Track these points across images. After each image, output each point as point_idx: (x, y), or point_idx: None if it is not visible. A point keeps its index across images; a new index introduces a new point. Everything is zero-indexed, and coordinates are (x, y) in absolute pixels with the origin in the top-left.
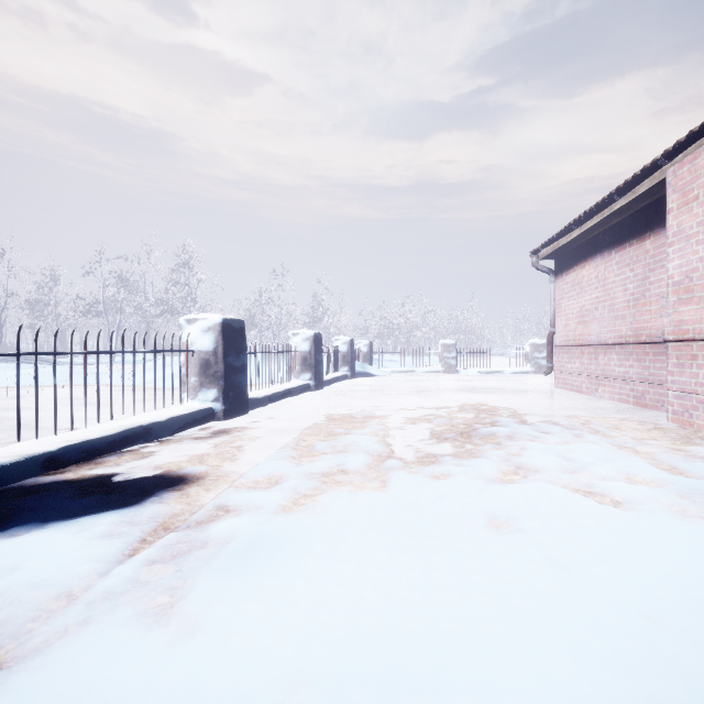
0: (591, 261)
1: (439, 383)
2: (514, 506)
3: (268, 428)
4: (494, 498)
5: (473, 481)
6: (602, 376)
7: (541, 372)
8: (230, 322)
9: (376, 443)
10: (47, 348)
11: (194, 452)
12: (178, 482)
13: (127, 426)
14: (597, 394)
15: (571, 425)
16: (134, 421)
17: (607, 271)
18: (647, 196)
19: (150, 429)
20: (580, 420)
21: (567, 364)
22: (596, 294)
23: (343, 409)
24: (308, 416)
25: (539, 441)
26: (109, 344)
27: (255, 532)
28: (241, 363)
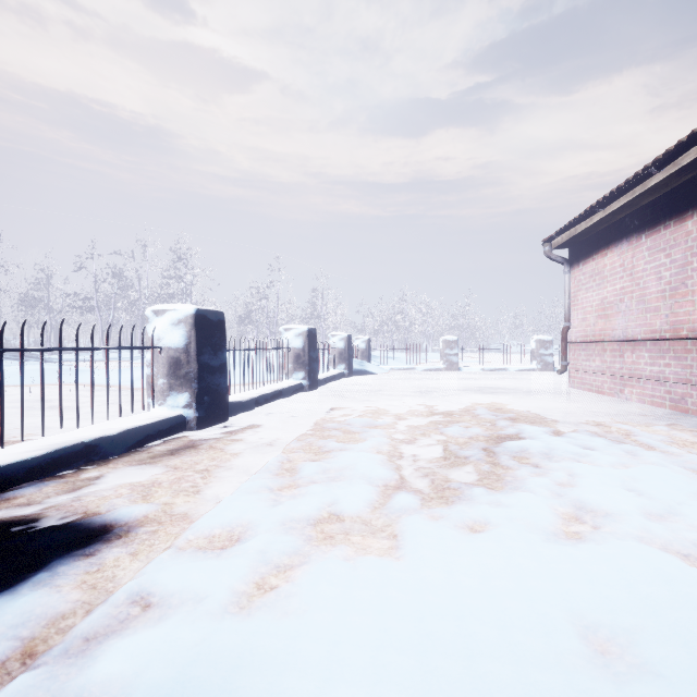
0: (614, 247)
1: (442, 382)
2: (612, 601)
3: (248, 441)
4: (575, 583)
5: (528, 540)
6: (629, 376)
7: (548, 369)
8: (205, 314)
9: (380, 466)
10: (44, 344)
11: (143, 479)
12: (97, 538)
13: (61, 444)
14: (623, 395)
15: (612, 436)
16: (76, 436)
17: (636, 258)
18: (691, 168)
19: (94, 446)
20: (620, 430)
21: (584, 362)
22: (621, 284)
23: (339, 415)
24: (298, 424)
25: (587, 463)
26: (102, 341)
27: (170, 684)
28: (219, 362)
